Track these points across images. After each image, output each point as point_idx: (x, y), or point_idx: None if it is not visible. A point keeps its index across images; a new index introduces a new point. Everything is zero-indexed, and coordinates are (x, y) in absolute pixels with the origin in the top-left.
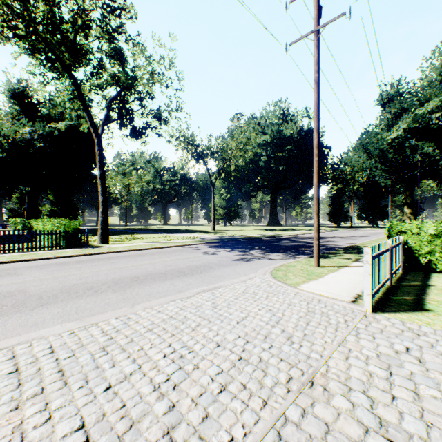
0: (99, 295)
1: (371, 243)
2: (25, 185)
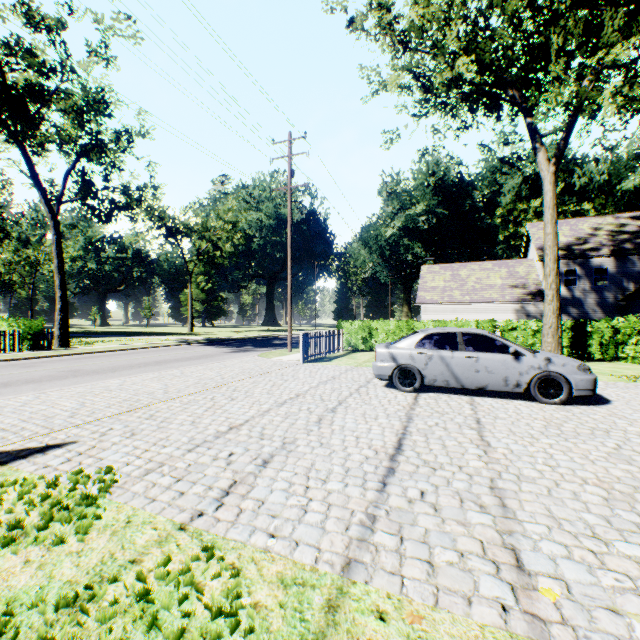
0: (146, 367)
1: None
2: None
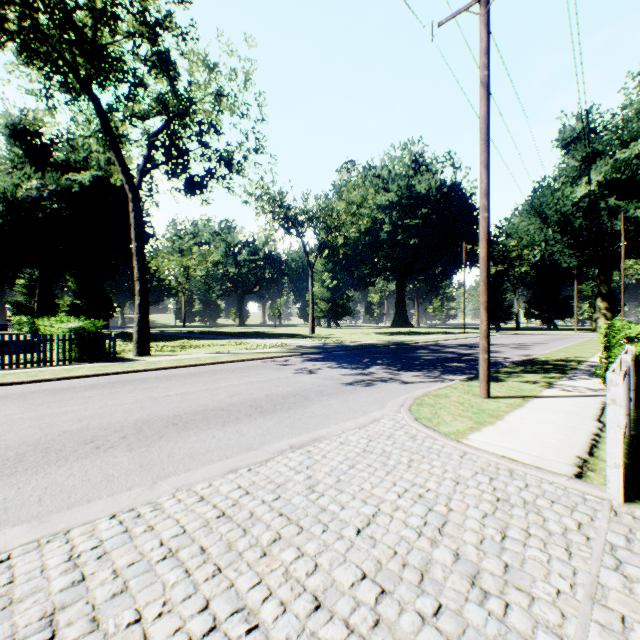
0: (100, 456)
1: (558, 355)
2: (32, 267)
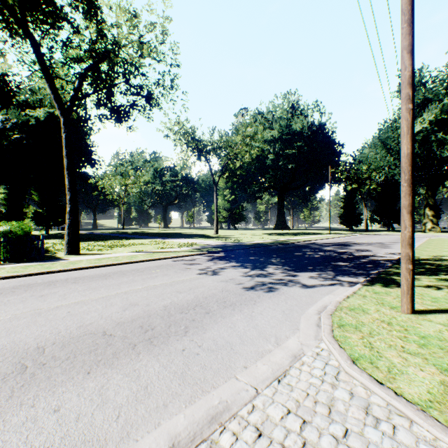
0: None
1: (422, 253)
2: (0, 183)
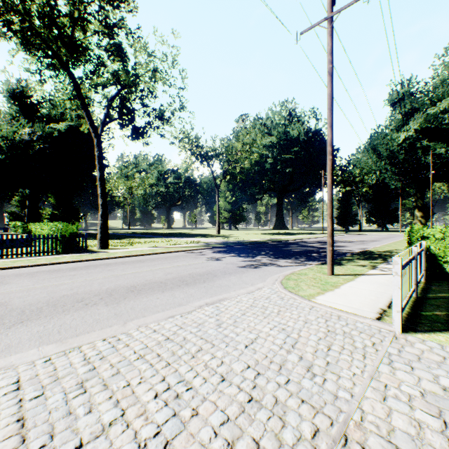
0: (89, 309)
1: (384, 248)
2: (25, 188)
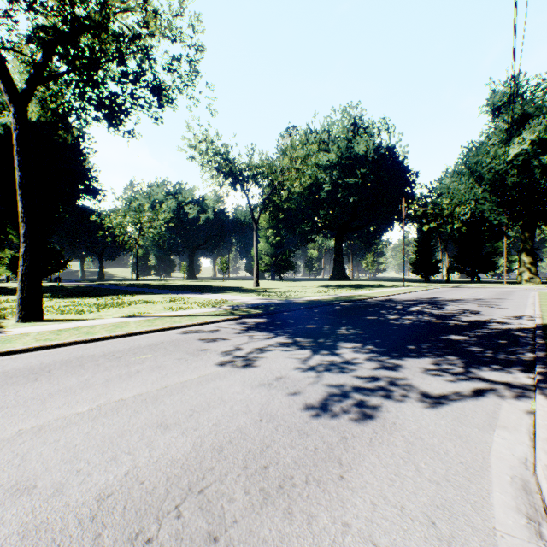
0: None
1: None
2: None
